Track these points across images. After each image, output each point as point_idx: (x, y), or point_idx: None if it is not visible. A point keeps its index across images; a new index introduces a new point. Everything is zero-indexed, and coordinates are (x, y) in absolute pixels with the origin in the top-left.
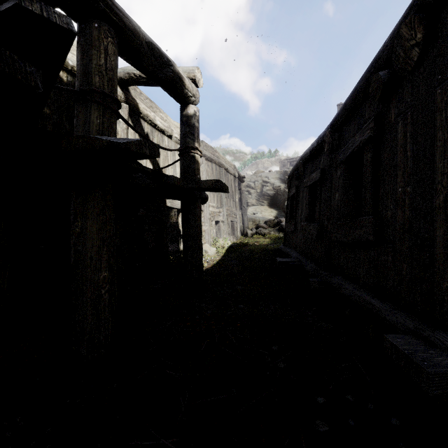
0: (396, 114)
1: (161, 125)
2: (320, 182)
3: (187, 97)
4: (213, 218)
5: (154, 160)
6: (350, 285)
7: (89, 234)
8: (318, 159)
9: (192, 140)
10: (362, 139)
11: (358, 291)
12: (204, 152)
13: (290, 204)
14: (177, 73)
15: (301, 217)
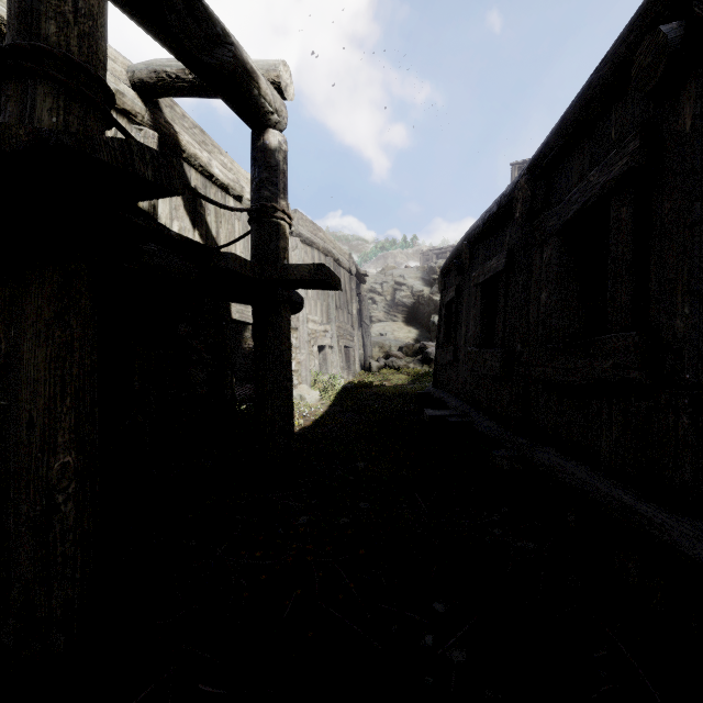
0: (699, 113)
1: (222, 176)
2: (506, 274)
3: (265, 114)
4: (315, 340)
5: (208, 237)
6: (579, 467)
7: (27, 369)
8: (500, 236)
9: (273, 194)
10: (607, 179)
11: (600, 482)
12: (298, 229)
13: (445, 317)
14: (243, 61)
15: (466, 338)
